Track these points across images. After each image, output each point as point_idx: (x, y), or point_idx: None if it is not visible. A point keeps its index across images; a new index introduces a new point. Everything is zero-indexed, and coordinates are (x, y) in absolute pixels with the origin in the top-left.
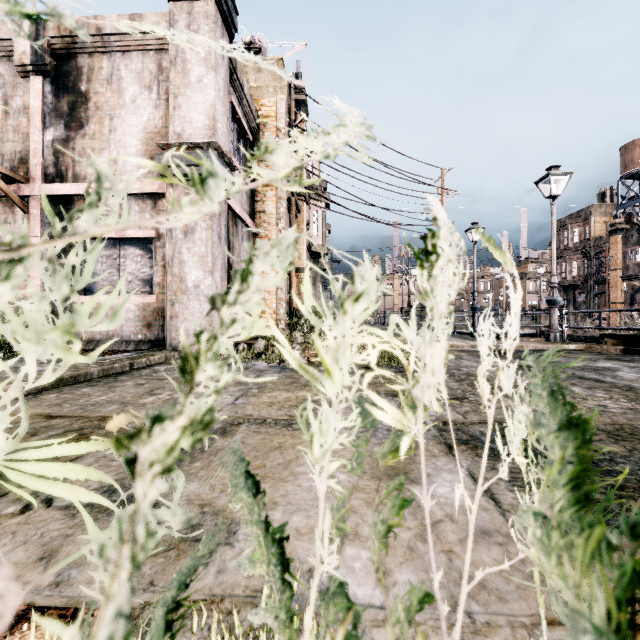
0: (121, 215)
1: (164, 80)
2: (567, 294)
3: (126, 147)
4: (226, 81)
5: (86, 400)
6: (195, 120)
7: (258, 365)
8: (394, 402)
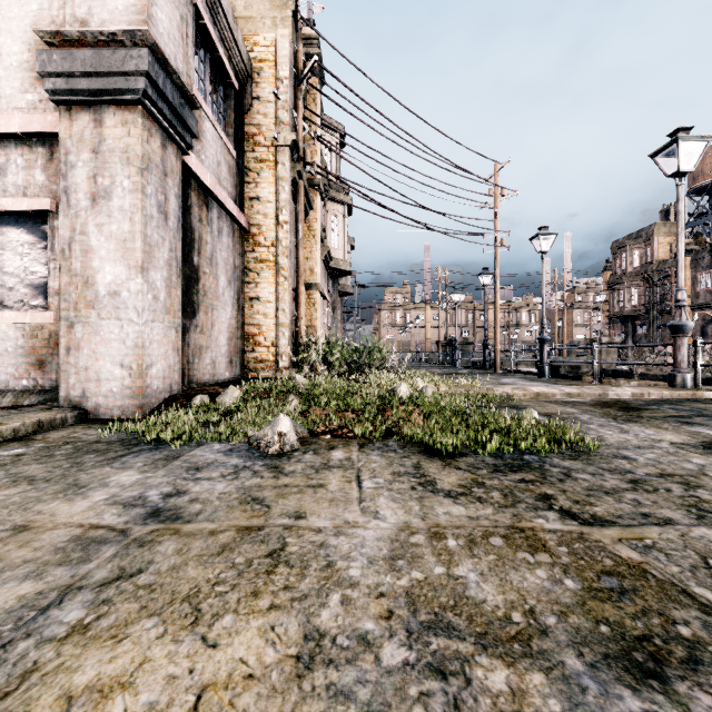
0: None
1: None
2: (625, 326)
3: (1, 55)
4: None
5: None
6: None
7: (206, 445)
8: None
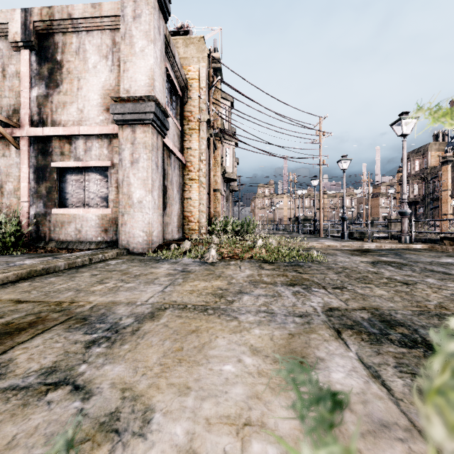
0: (86, 150)
1: (117, 51)
2: (410, 208)
3: (89, 100)
4: (162, 51)
5: (50, 288)
6: (139, 80)
7: (184, 260)
8: (288, 290)
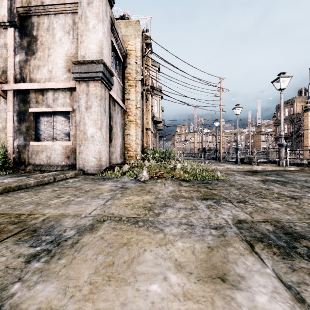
0: (54, 99)
1: (76, 28)
2: None
3: (56, 64)
4: (108, 29)
5: (17, 201)
6: (91, 48)
7: (124, 179)
8: (203, 204)
